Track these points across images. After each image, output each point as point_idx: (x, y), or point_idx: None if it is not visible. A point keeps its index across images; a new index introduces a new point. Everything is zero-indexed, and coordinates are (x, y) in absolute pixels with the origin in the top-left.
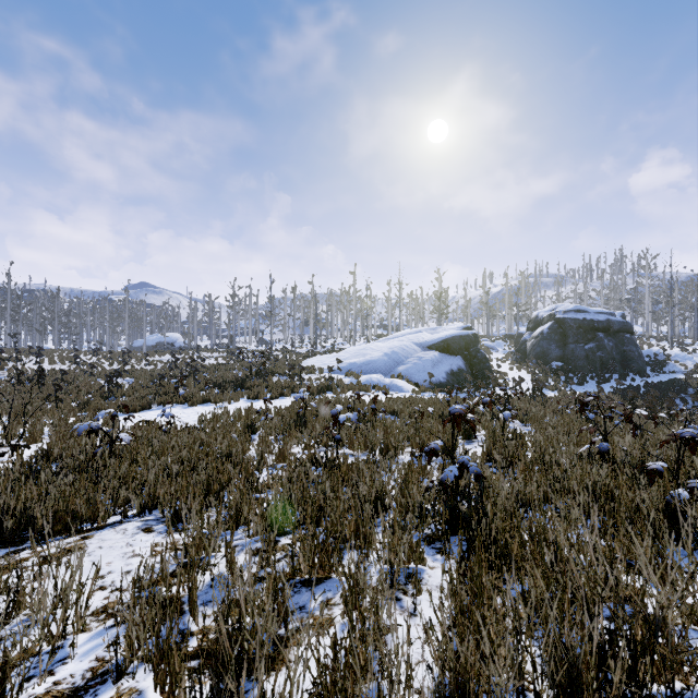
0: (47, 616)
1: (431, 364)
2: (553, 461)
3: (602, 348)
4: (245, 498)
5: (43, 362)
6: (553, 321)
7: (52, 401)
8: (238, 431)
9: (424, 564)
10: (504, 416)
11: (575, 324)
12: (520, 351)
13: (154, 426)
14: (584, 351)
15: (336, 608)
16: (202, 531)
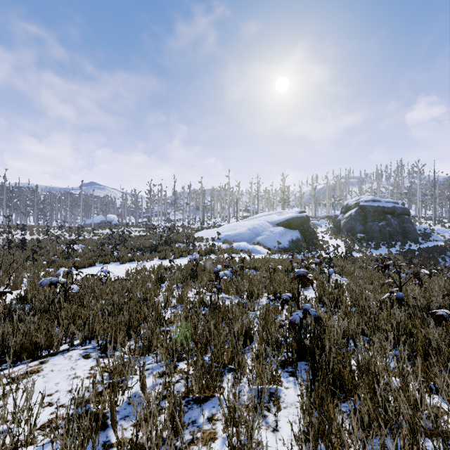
0: (3, 435)
1: (279, 236)
2: (366, 306)
3: (390, 225)
4: (155, 333)
5: (26, 234)
6: (358, 207)
7: (30, 261)
8: (152, 281)
9: (281, 385)
10: (329, 272)
11: (372, 209)
12: (336, 227)
13: (96, 278)
14: (378, 227)
15: (218, 423)
16: (123, 360)
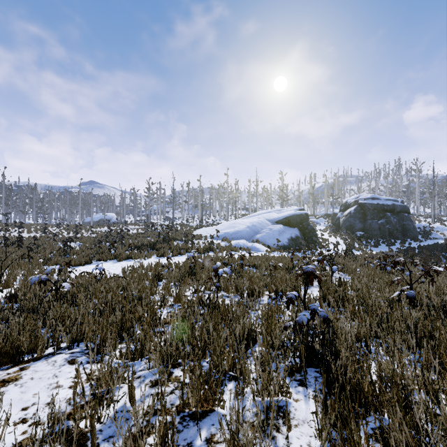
0: None
1: (278, 233)
2: (376, 305)
3: (389, 223)
4: (148, 336)
5: (23, 232)
6: (357, 205)
7: (26, 258)
8: (149, 279)
9: (290, 397)
10: (333, 269)
11: (371, 207)
12: (335, 225)
13: (91, 276)
14: (377, 225)
15: (219, 446)
16: (111, 367)
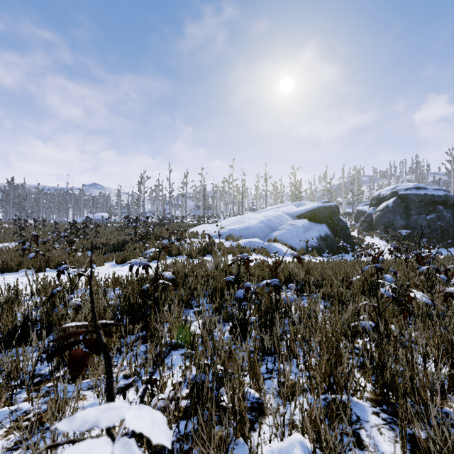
0: None
1: (302, 230)
2: None
3: (442, 218)
4: None
5: None
6: (396, 197)
7: None
8: None
9: None
10: None
11: (417, 198)
12: (366, 222)
13: None
14: (426, 221)
15: None
16: None
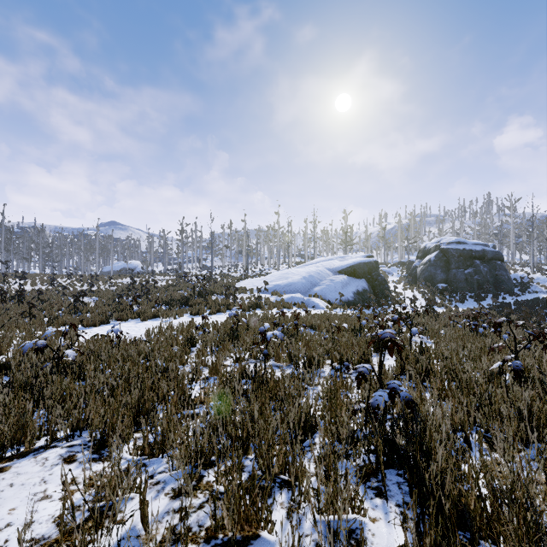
0: None
1: (341, 286)
2: (473, 381)
3: (479, 272)
4: (173, 423)
5: (26, 284)
6: (438, 250)
7: (27, 317)
8: (179, 344)
9: (364, 515)
10: (412, 332)
11: (456, 253)
12: (412, 275)
13: (106, 340)
14: (463, 275)
15: None
16: (118, 470)
